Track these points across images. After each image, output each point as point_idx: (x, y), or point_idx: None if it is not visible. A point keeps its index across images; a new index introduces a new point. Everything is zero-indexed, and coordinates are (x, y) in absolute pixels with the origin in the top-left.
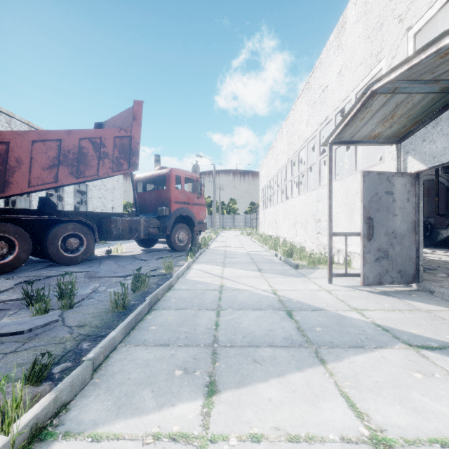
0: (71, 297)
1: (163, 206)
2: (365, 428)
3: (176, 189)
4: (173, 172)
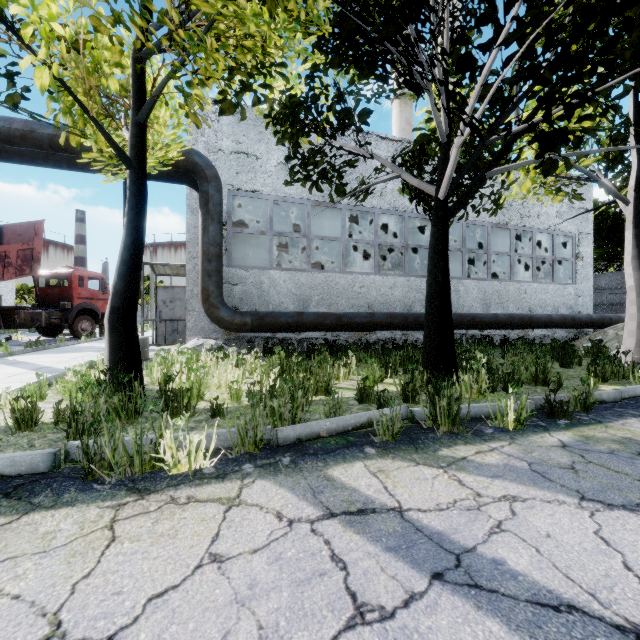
0: (2, 346)
1: (66, 301)
2: (93, 353)
3: (79, 287)
4: (76, 273)
